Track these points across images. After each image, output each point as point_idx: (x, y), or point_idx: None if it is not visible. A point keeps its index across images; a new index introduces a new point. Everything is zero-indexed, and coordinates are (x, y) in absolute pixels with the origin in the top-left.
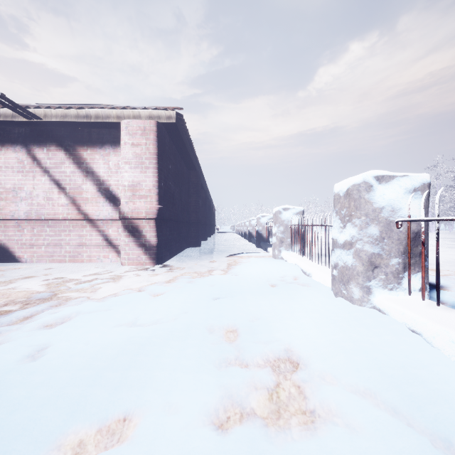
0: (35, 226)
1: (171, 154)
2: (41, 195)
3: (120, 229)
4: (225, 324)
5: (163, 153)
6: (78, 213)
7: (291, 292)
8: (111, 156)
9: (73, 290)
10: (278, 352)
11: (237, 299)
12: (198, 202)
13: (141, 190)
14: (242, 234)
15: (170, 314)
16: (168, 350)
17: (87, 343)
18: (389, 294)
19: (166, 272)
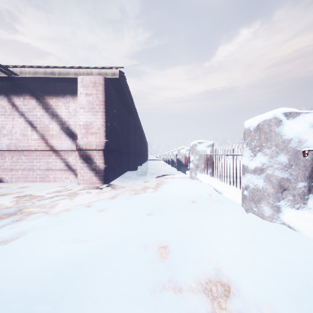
0: (14, 155)
1: (116, 102)
2: (18, 132)
3: (77, 158)
4: (157, 240)
5: (109, 101)
6: (46, 146)
7: (211, 209)
8: (70, 103)
9: (35, 206)
10: (208, 273)
11: (167, 215)
12: (136, 138)
13: (92, 128)
14: (166, 161)
15: (111, 230)
16: (104, 274)
17: (30, 263)
18: (297, 213)
19: (111, 190)
